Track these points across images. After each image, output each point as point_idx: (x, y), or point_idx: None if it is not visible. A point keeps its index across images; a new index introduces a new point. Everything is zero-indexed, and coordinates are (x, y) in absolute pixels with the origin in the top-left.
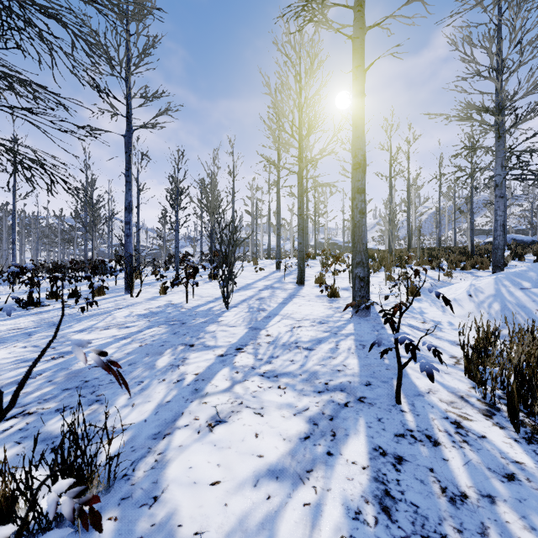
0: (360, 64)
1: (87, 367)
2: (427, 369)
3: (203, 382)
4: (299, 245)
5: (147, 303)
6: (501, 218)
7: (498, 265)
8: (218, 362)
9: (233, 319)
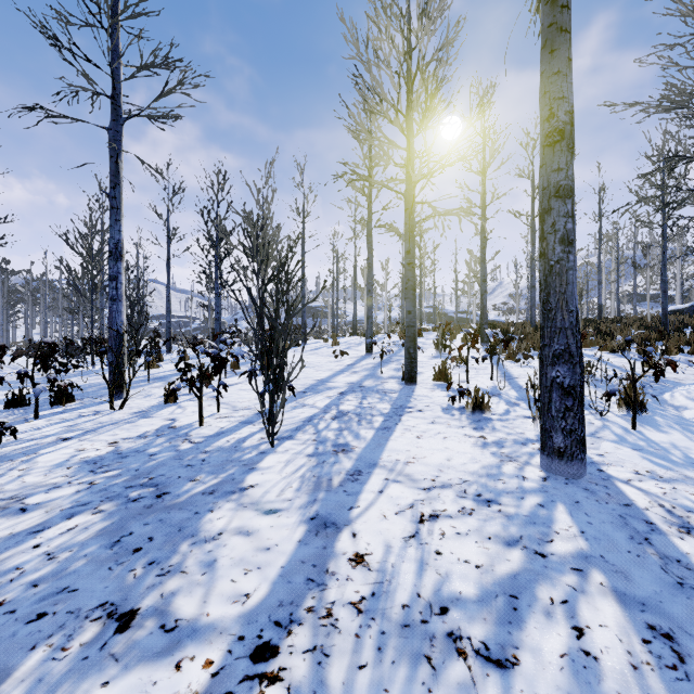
0: None
1: None
2: None
3: None
4: (408, 315)
5: (128, 423)
6: None
7: None
8: None
9: (277, 479)
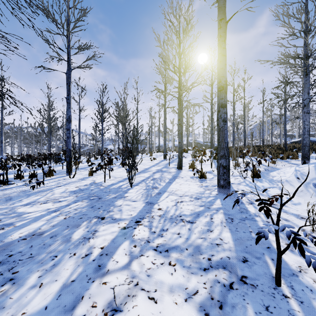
0: (223, 17)
1: (16, 240)
2: (315, 262)
3: (106, 257)
4: (179, 143)
5: (79, 182)
6: (307, 126)
7: (306, 156)
8: (121, 235)
9: (135, 195)
